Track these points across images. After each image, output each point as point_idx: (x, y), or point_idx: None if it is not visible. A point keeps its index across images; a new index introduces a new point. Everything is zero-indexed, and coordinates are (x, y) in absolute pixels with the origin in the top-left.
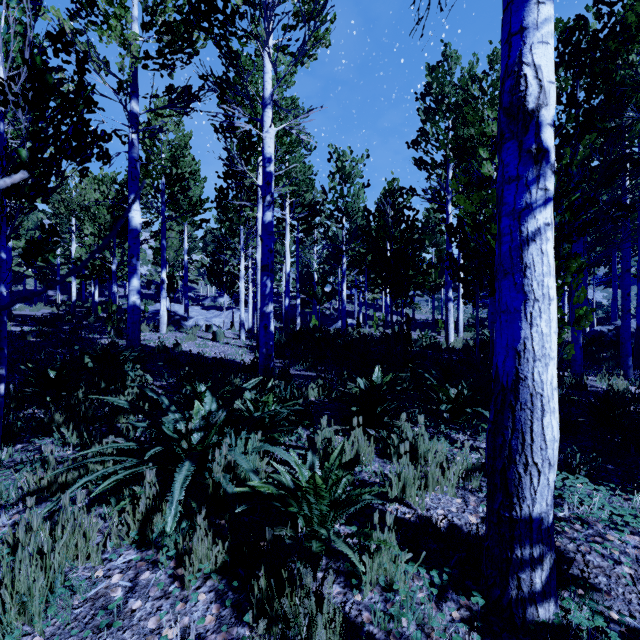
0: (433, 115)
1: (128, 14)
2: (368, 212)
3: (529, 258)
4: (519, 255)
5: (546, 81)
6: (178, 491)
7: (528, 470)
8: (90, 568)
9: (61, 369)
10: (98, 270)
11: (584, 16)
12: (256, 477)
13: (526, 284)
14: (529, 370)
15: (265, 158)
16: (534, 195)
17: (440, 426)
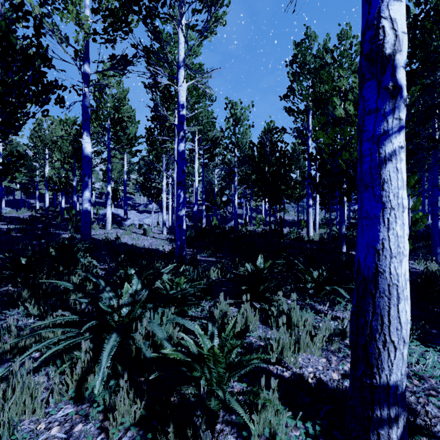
0: (298, 77)
1: (81, 1)
2: (253, 144)
3: (386, 174)
4: (378, 172)
5: (400, 31)
6: (105, 359)
7: (386, 346)
8: (35, 421)
9: (30, 257)
10: (64, 185)
11: (407, 4)
12: (169, 344)
13: (384, 195)
14: (387, 265)
15: (179, 105)
16: (390, 123)
17: (306, 299)
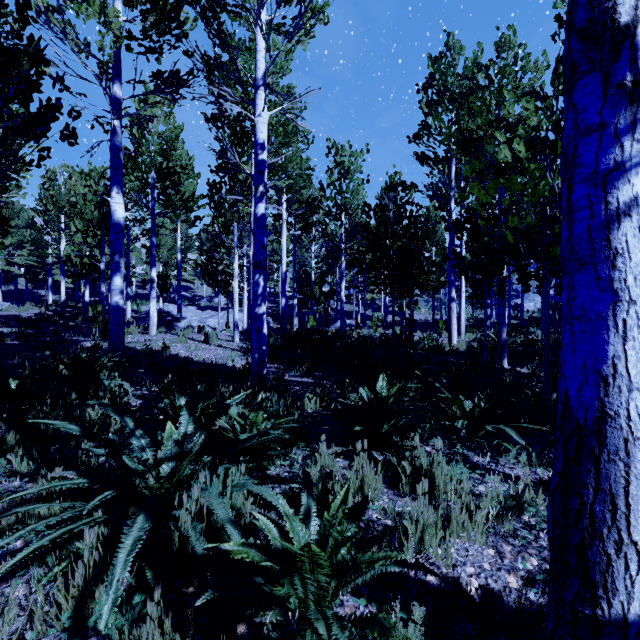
0: (436, 107)
1: None
2: (368, 207)
3: (621, 241)
4: (604, 237)
5: None
6: (122, 564)
7: (622, 551)
8: None
9: (23, 379)
10: (87, 269)
11: None
12: (235, 530)
13: (616, 279)
14: (622, 404)
15: (257, 144)
16: (628, 149)
17: (454, 444)
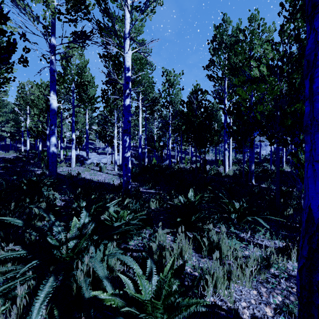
0: (217, 51)
1: None
2: (183, 102)
3: None
4: None
5: None
6: (37, 310)
7: None
8: None
9: None
10: (40, 133)
11: None
12: (108, 283)
13: None
14: None
15: (125, 68)
16: None
17: (230, 226)
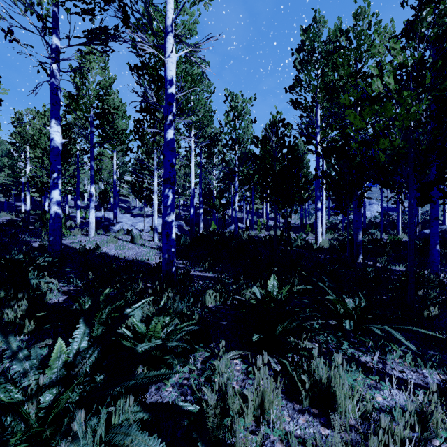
0: (306, 65)
1: None
2: (256, 139)
3: None
4: None
5: None
6: None
7: None
8: None
9: None
10: (45, 186)
11: None
12: None
13: None
14: None
15: (167, 80)
16: None
17: (340, 340)
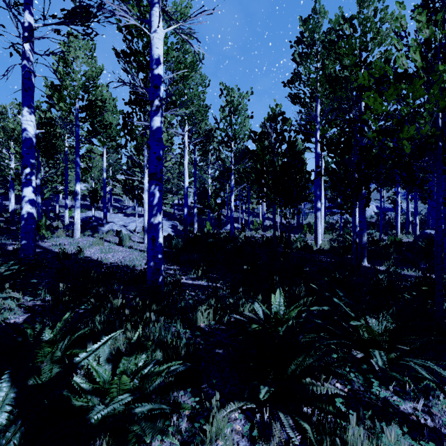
0: (306, 58)
1: None
2: (254, 133)
3: None
4: None
5: None
6: None
7: None
8: None
9: None
10: None
11: None
12: None
13: None
14: None
15: (153, 59)
16: None
17: (365, 375)
